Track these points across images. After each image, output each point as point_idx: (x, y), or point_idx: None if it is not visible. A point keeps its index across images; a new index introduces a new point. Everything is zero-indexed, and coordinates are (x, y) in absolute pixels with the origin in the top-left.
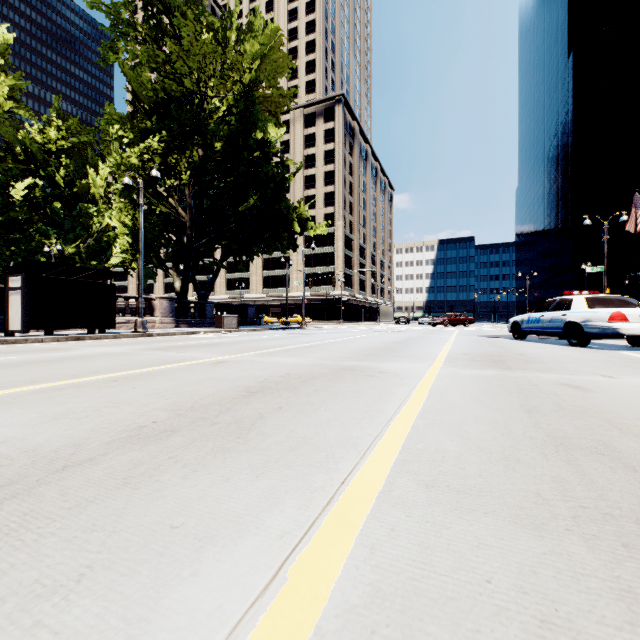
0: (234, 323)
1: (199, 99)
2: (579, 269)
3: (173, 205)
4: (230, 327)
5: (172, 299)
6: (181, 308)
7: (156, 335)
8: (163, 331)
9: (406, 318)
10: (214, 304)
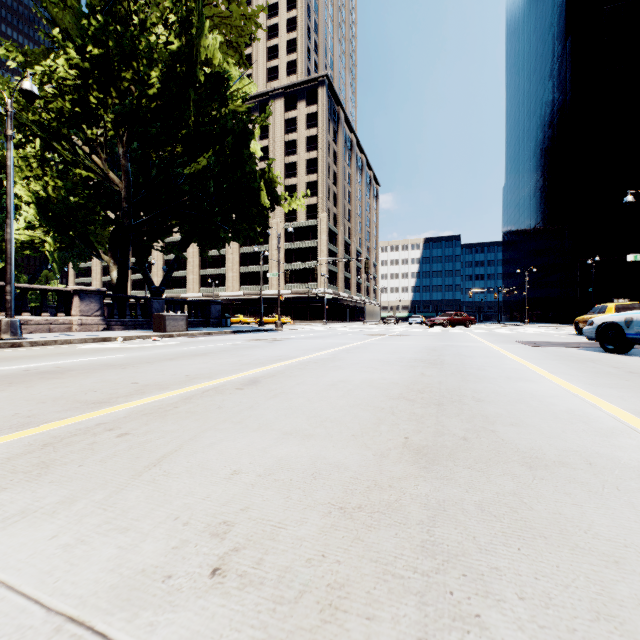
0: (182, 324)
1: (128, 14)
2: (580, 265)
3: (100, 166)
4: (175, 330)
5: (99, 292)
6: (115, 304)
7: (29, 344)
8: (57, 337)
9: (395, 318)
10: (164, 300)
